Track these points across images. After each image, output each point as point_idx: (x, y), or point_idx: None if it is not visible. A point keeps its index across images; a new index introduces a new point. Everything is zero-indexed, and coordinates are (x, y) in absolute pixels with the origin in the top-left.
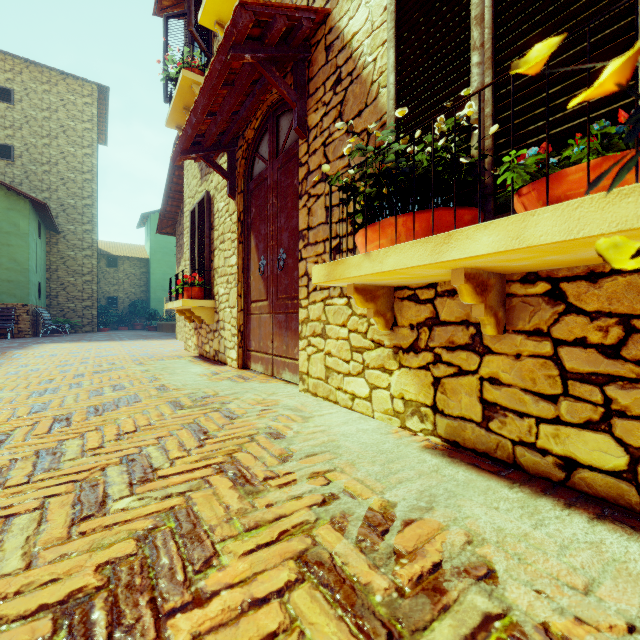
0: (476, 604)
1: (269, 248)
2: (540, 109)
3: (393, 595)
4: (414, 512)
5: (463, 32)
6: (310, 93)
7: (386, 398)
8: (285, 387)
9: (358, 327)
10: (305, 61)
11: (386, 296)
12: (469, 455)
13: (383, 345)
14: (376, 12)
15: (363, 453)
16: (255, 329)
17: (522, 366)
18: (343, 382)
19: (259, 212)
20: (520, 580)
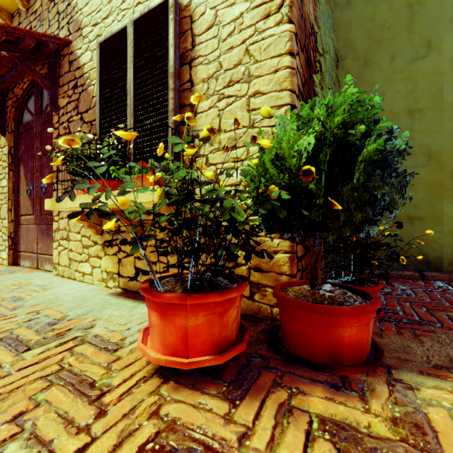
0: (76, 335)
1: (35, 178)
2: (147, 143)
3: (40, 340)
4: (77, 316)
5: (126, 95)
6: (60, 85)
7: (99, 272)
8: (44, 274)
9: (86, 234)
10: (57, 63)
11: (97, 217)
12: (130, 294)
13: (98, 243)
14: (95, 58)
15: (71, 300)
16: (24, 235)
17: (147, 250)
18: (79, 266)
19: (27, 150)
20: (102, 326)
